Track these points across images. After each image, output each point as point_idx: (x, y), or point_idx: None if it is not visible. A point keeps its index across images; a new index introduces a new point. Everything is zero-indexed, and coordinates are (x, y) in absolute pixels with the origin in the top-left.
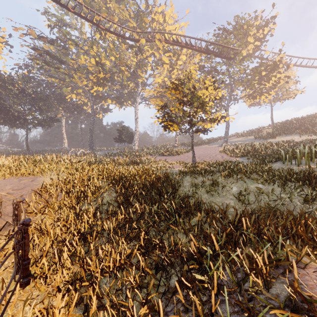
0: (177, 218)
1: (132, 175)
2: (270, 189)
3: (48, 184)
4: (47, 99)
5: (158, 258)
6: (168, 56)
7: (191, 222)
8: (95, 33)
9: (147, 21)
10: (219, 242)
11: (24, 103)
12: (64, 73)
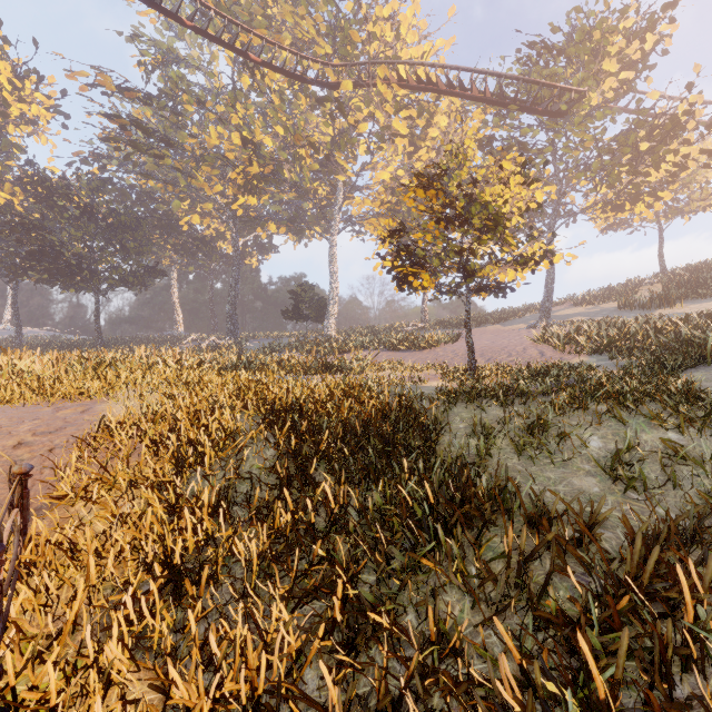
0: (440, 537)
1: (319, 401)
2: (706, 449)
3: (113, 422)
4: (140, 228)
5: (388, 697)
6: (405, 119)
7: (485, 550)
8: (240, 74)
9: (358, 36)
10: (597, 653)
11: (91, 237)
12: (174, 168)
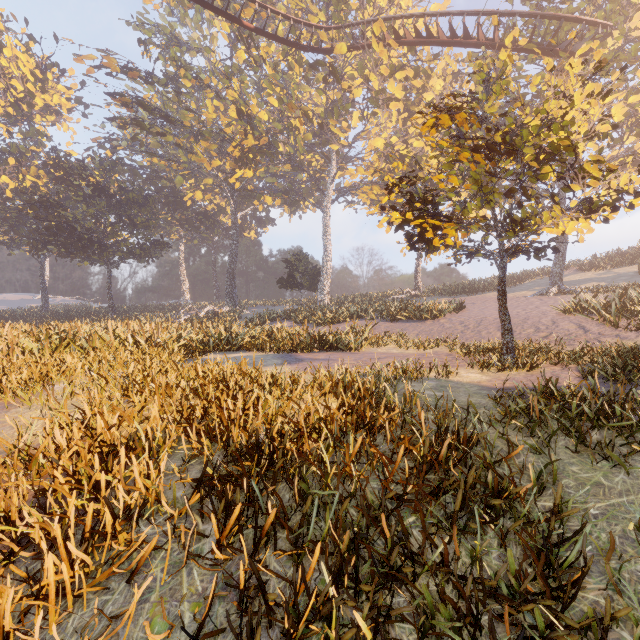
0: None
1: (305, 433)
2: None
3: None
4: (147, 204)
5: None
6: (400, 81)
7: None
8: (236, 48)
9: None
10: None
11: (104, 214)
12: (175, 144)
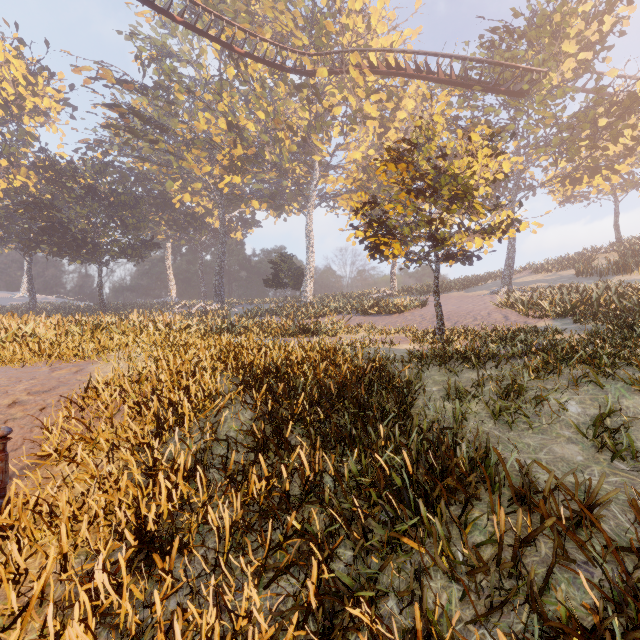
0: (422, 514)
1: (296, 363)
2: None
3: (101, 382)
4: (138, 205)
5: None
6: (376, 102)
7: (470, 528)
8: (226, 66)
9: (332, 27)
10: None
11: (95, 214)
12: (167, 151)
